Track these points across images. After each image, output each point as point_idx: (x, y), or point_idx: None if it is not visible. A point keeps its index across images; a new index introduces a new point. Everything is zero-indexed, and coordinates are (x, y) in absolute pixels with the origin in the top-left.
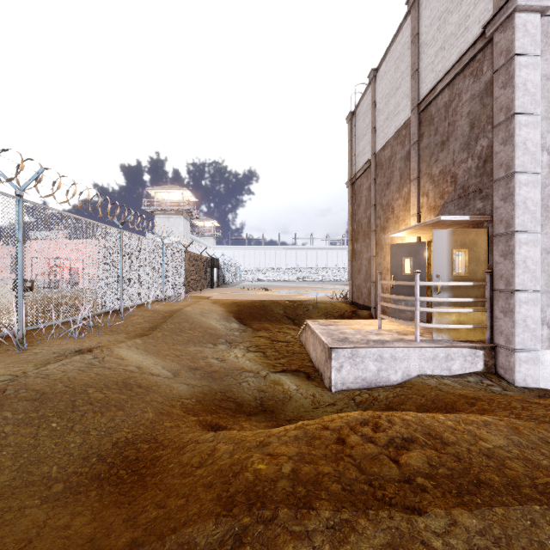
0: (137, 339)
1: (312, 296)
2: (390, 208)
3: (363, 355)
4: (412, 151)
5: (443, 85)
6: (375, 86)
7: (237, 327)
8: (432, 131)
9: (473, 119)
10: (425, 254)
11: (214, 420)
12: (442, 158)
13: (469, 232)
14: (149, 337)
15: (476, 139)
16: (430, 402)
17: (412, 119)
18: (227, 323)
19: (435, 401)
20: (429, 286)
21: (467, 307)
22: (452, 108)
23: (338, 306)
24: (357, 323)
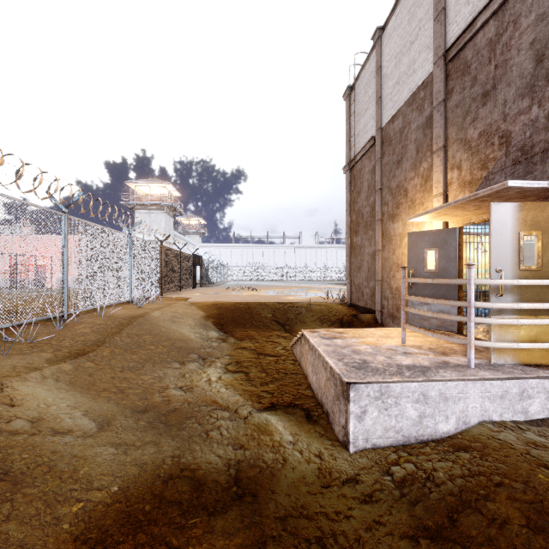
0: (64, 362)
1: (304, 296)
2: (402, 190)
3: (397, 393)
4: (435, 114)
5: (486, 15)
6: (380, 48)
7: (216, 336)
8: (467, 83)
9: (542, 49)
10: (456, 244)
11: None
12: (484, 115)
13: (544, 206)
14: (89, 355)
15: (548, 76)
16: (548, 503)
17: (435, 73)
18: (203, 331)
19: None
20: (461, 286)
21: (540, 316)
22: (502, 43)
23: (334, 308)
24: (370, 334)
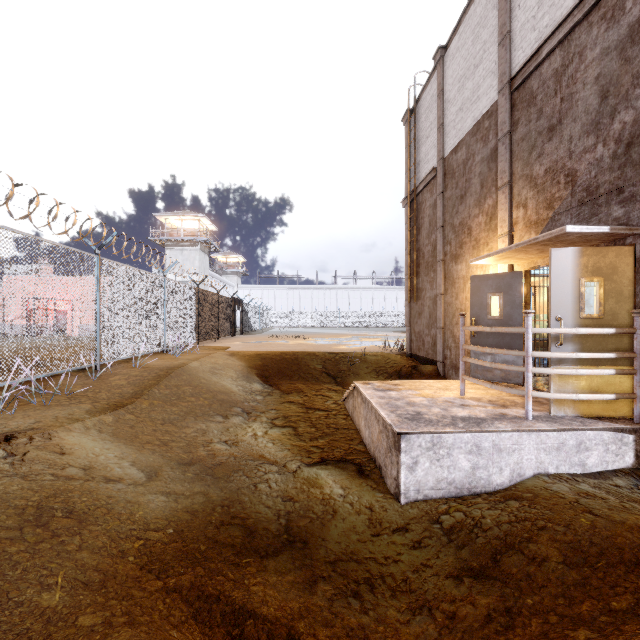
0: (105, 414)
1: (358, 345)
2: (466, 229)
3: (449, 444)
4: (500, 147)
5: (552, 44)
6: (443, 69)
7: (260, 389)
8: (533, 115)
9: (607, 85)
10: (522, 289)
11: (196, 584)
12: (549, 150)
13: (606, 252)
14: (128, 408)
15: (612, 114)
16: (585, 542)
17: (500, 102)
18: (246, 383)
19: (595, 541)
20: None
21: (602, 366)
22: (568, 76)
23: (392, 359)
24: (427, 386)
